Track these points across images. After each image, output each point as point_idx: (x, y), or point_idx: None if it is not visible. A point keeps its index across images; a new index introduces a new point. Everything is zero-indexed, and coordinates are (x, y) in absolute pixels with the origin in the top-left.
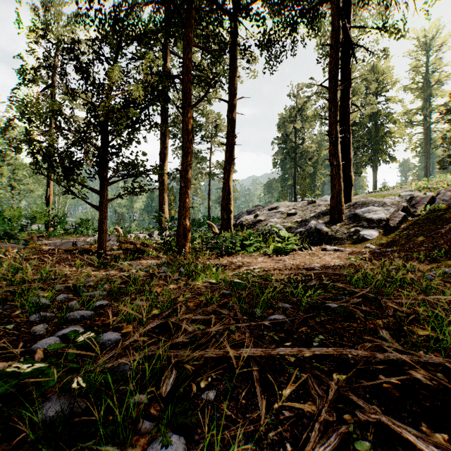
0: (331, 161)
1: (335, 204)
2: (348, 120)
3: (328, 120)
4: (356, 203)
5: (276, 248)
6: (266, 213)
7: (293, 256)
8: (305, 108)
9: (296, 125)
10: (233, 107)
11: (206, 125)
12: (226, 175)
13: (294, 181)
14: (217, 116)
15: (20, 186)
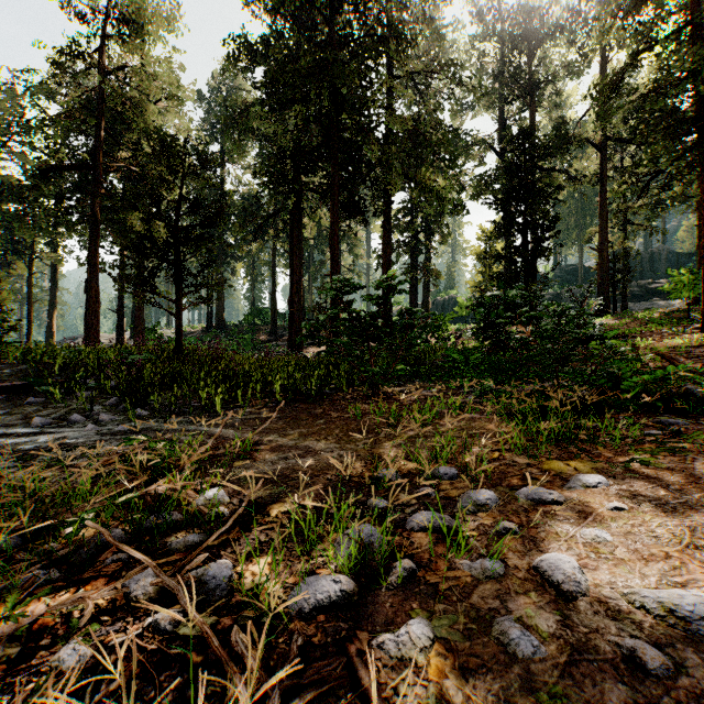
0: None
1: None
2: None
3: None
4: None
5: None
6: None
7: None
8: None
9: None
10: (57, 272)
11: None
12: (50, 316)
13: None
14: None
15: None
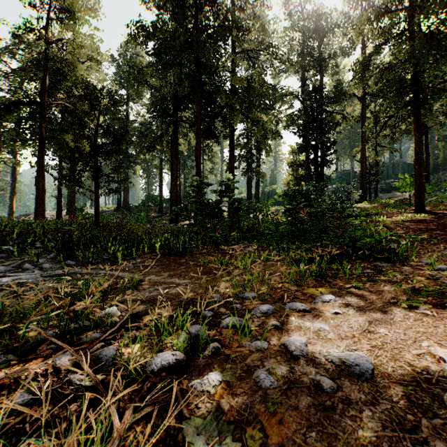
0: None
1: None
2: None
3: None
4: None
5: None
6: None
7: None
8: None
9: None
10: (16, 171)
11: None
12: (12, 200)
13: None
14: None
15: None
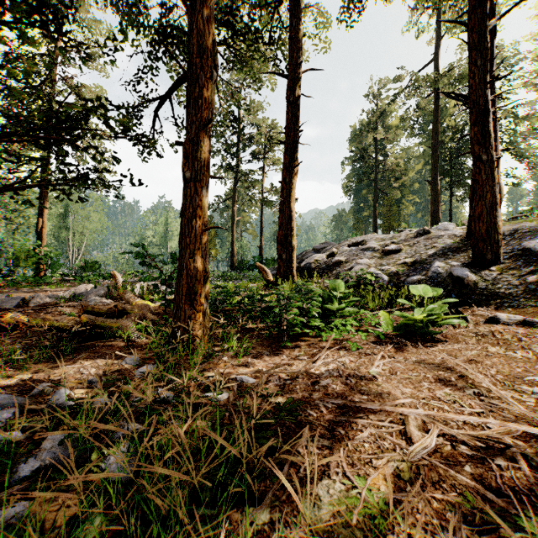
0: (477, 154)
1: (486, 230)
2: (492, 91)
3: (469, 82)
4: (517, 230)
5: (405, 323)
6: (348, 250)
7: (455, 347)
8: (390, 111)
9: (377, 134)
10: (296, 83)
11: (258, 138)
12: (285, 190)
13: (374, 210)
14: (271, 125)
15: (20, 219)
